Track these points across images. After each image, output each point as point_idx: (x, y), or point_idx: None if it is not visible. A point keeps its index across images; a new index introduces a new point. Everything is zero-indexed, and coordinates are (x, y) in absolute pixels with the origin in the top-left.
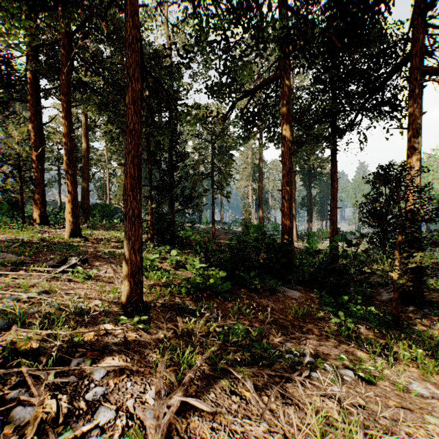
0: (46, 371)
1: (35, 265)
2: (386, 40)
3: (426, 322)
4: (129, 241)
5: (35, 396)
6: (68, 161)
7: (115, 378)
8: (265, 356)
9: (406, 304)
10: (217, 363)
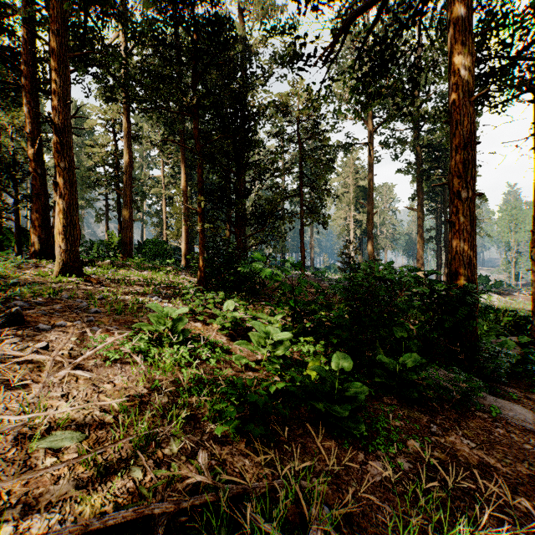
0: None
1: None
2: None
3: None
4: None
5: None
6: (58, 146)
7: None
8: None
9: None
10: None
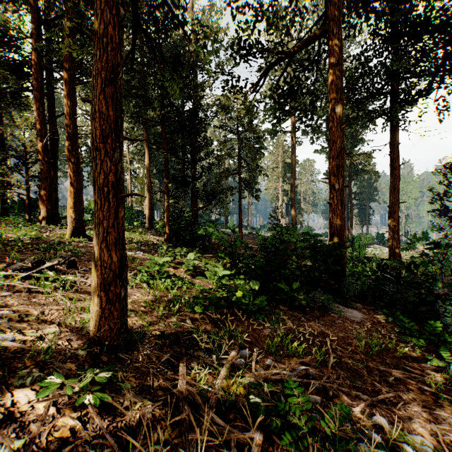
0: None
1: None
2: None
3: None
4: (99, 228)
5: None
6: (70, 147)
7: None
8: None
9: None
10: None
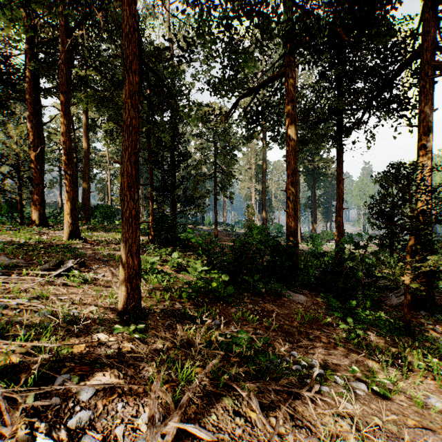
0: (24, 393)
1: (29, 268)
2: (396, 34)
3: (438, 328)
4: (126, 244)
5: (7, 424)
6: (66, 161)
7: (104, 399)
8: (271, 367)
9: (416, 309)
10: (219, 377)
